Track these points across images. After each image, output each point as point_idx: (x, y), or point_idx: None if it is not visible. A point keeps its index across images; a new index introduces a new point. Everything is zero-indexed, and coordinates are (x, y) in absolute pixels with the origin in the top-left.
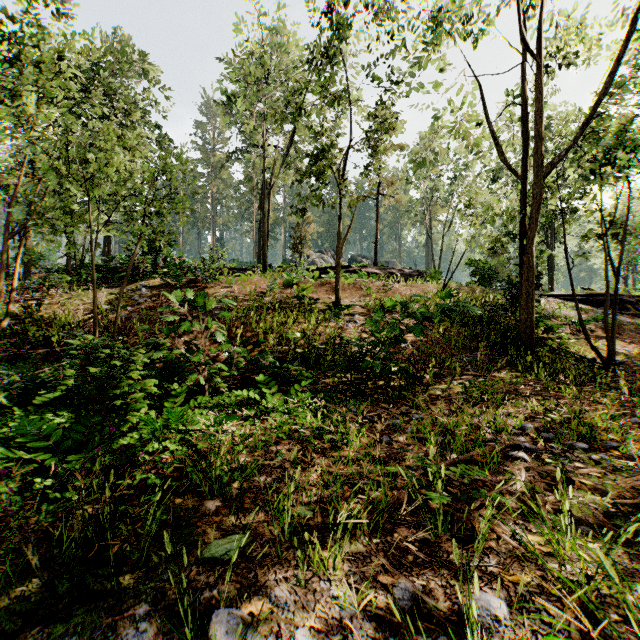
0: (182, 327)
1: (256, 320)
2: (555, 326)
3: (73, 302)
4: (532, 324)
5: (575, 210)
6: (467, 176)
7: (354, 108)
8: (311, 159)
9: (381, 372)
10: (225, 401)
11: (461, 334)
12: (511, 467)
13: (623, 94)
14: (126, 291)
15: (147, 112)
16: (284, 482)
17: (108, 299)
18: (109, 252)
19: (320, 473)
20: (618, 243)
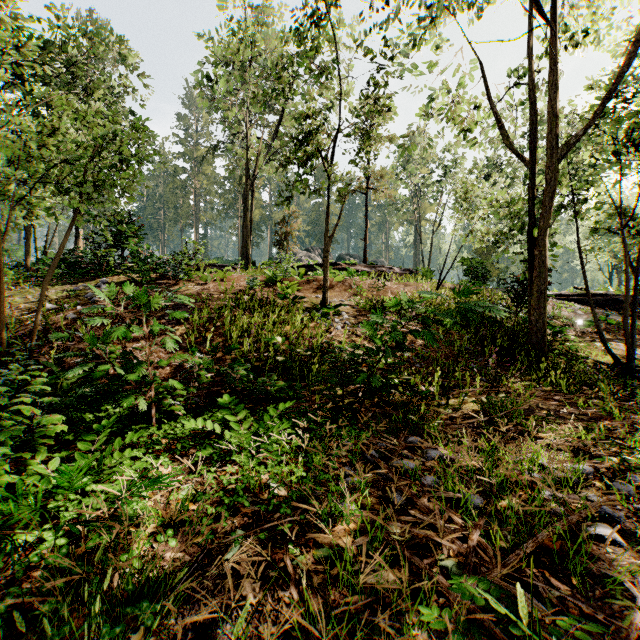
0: (116, 333)
1: (231, 321)
2: (563, 328)
3: (14, 300)
4: (544, 326)
5: (583, 202)
6: (457, 173)
7: (343, 96)
8: (296, 144)
9: (381, 389)
10: (175, 432)
11: (464, 337)
12: (615, 570)
13: (620, 87)
14: (83, 288)
15: (119, 95)
16: (232, 619)
17: (57, 297)
18: (77, 247)
19: (298, 591)
20: (631, 237)
